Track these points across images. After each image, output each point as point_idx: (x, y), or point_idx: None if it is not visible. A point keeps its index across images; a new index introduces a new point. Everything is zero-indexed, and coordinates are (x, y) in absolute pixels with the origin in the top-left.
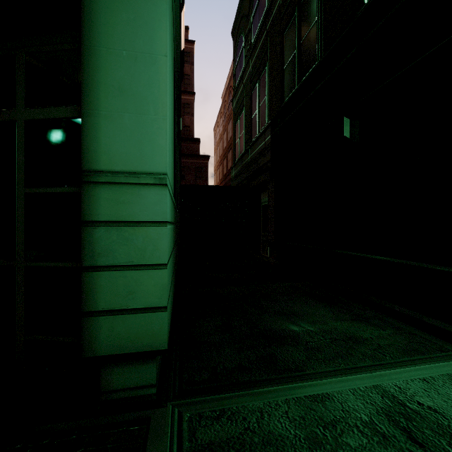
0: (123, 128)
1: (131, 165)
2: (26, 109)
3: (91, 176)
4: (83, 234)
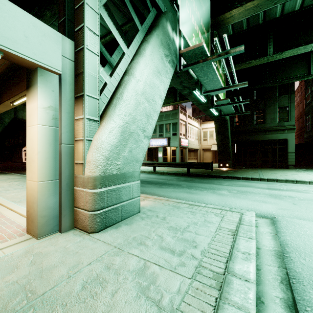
0: (291, 149)
1: (291, 152)
2: (278, 146)
3: (288, 152)
4: (287, 156)
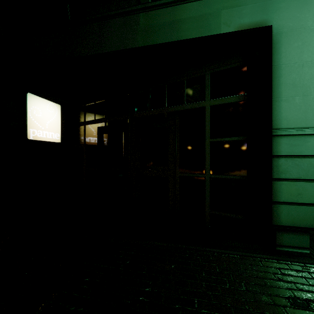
0: (295, 105)
1: (299, 124)
2: (210, 100)
3: (277, 132)
4: (272, 162)
